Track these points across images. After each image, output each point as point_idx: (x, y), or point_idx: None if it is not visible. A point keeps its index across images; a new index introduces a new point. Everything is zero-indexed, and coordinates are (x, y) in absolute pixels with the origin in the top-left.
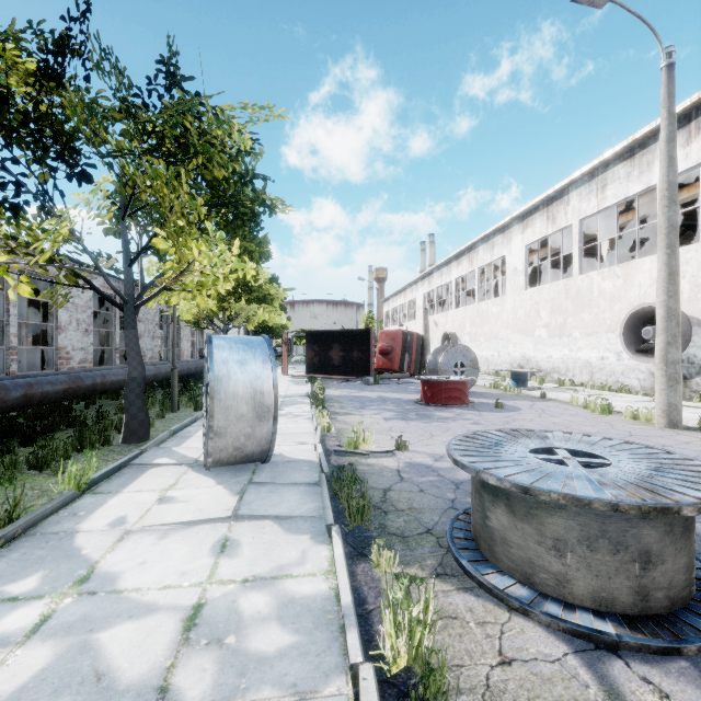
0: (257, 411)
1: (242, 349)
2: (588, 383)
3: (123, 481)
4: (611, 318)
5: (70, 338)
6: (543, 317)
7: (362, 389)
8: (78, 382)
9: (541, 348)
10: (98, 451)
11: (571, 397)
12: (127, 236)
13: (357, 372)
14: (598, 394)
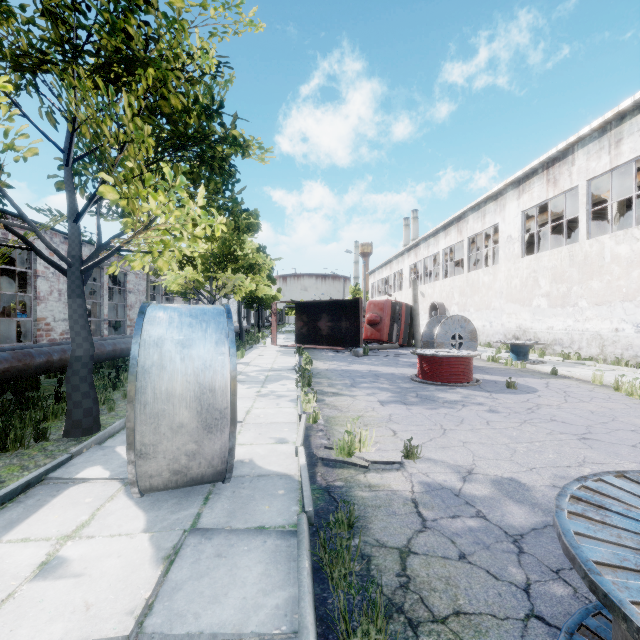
0: (205, 418)
1: (187, 324)
2: (600, 357)
3: (17, 514)
4: (628, 285)
5: (51, 309)
6: (543, 285)
7: (351, 361)
8: (25, 360)
9: (540, 319)
10: (25, 450)
11: (593, 375)
12: (73, 185)
13: (345, 343)
14: (614, 370)
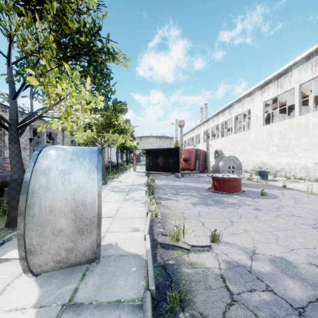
0: (78, 224)
1: (69, 159)
2: (307, 178)
3: None
4: None
5: None
6: (275, 140)
7: (175, 180)
8: None
9: (273, 158)
10: None
11: (307, 188)
12: (13, 78)
13: (171, 170)
14: (315, 185)
